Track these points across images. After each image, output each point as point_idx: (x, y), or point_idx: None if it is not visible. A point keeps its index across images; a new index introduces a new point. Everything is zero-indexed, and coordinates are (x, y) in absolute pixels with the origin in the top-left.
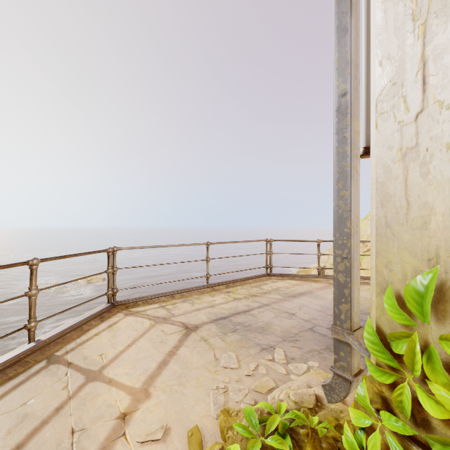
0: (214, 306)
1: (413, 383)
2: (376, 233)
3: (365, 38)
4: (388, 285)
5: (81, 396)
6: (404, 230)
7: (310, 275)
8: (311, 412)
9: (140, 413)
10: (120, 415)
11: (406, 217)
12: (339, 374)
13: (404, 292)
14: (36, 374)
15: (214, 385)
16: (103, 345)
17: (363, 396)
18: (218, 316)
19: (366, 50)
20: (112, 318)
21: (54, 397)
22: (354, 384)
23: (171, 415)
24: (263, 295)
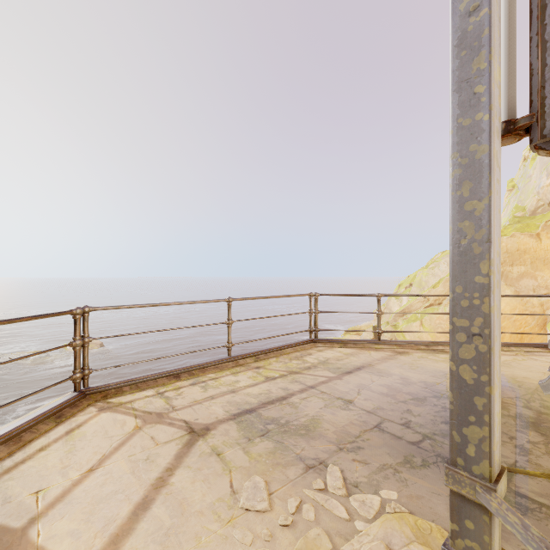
0: (237, 392)
1: None
2: None
3: None
4: None
5: None
6: None
7: (368, 341)
8: None
9: None
10: None
11: None
12: None
13: None
14: None
15: None
16: (46, 471)
17: None
18: (241, 408)
19: None
20: (77, 417)
21: None
22: None
23: None
24: (306, 372)
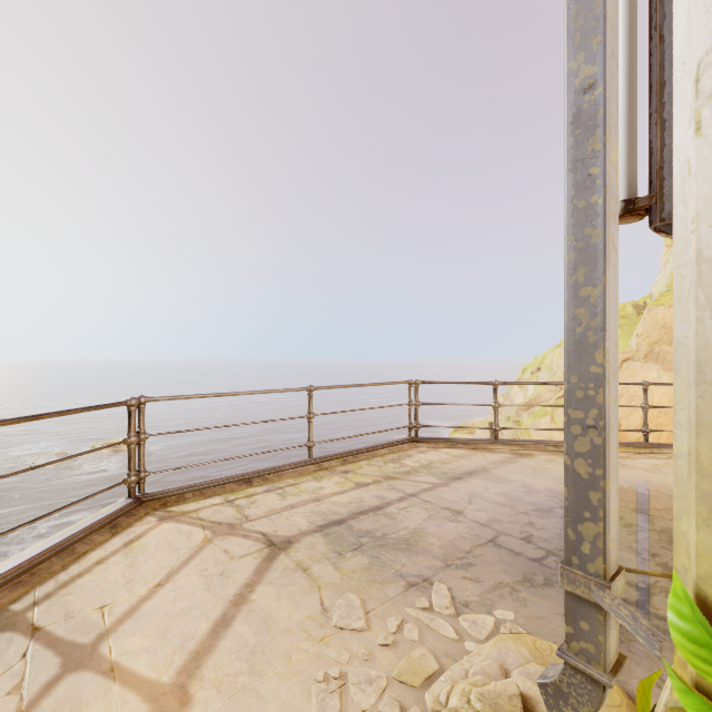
0: (322, 500)
1: None
2: (698, 379)
3: None
4: None
5: (45, 709)
6: None
7: (482, 441)
8: None
9: None
10: None
11: None
12: (580, 668)
13: None
14: None
15: (320, 672)
16: (108, 585)
17: None
18: (328, 519)
19: (628, 3)
20: (135, 528)
21: None
22: (609, 688)
23: None
24: (405, 477)
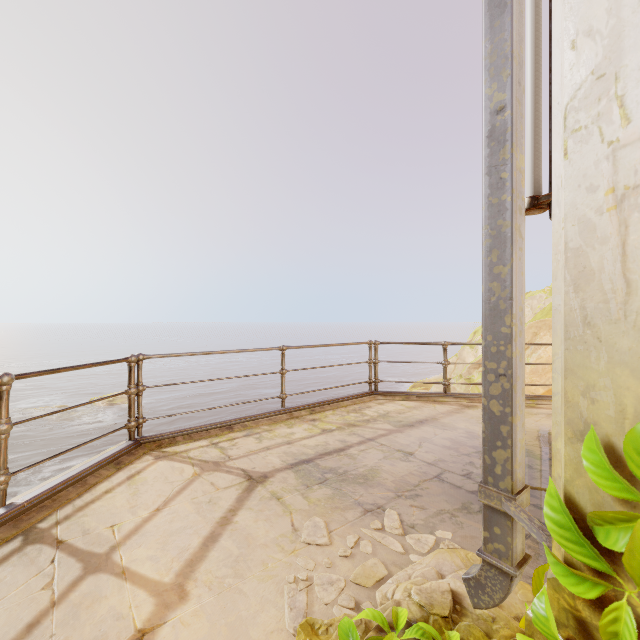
0: (293, 443)
1: (638, 602)
2: (565, 336)
3: (532, 22)
4: (588, 426)
5: (72, 600)
6: (620, 332)
7: (433, 394)
8: (446, 623)
9: (168, 628)
10: (135, 633)
11: (623, 309)
12: (493, 563)
13: (624, 441)
14: (1, 562)
15: (291, 575)
16: (116, 509)
17: (545, 616)
18: (298, 459)
19: (534, 41)
20: (135, 464)
21: (27, 604)
22: (516, 579)
23: (219, 631)
24: (365, 424)
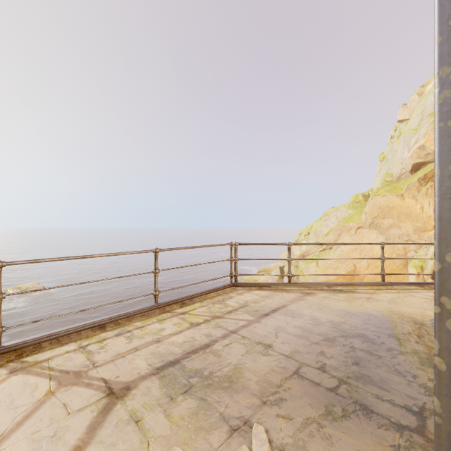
0: (162, 341)
1: None
2: None
3: None
4: None
5: None
6: None
7: (280, 284)
8: None
9: None
10: None
11: None
12: None
13: None
14: None
15: None
16: None
17: None
18: (165, 360)
19: None
20: None
21: None
22: None
23: None
24: (228, 316)
